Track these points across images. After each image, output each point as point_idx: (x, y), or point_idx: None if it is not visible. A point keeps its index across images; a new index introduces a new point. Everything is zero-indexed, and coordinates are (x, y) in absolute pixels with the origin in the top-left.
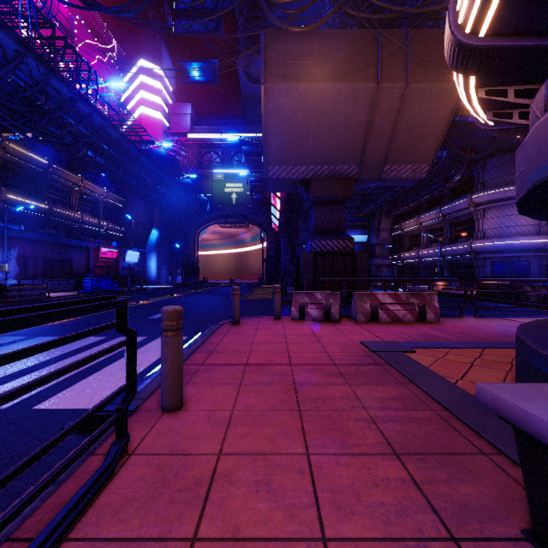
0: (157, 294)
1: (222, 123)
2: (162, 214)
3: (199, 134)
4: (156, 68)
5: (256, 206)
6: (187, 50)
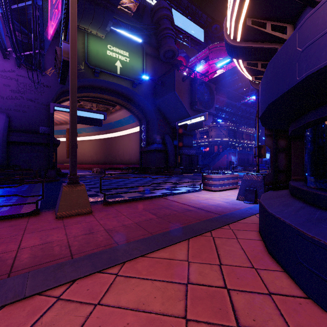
0: None
1: None
2: None
3: None
4: None
5: None
6: None
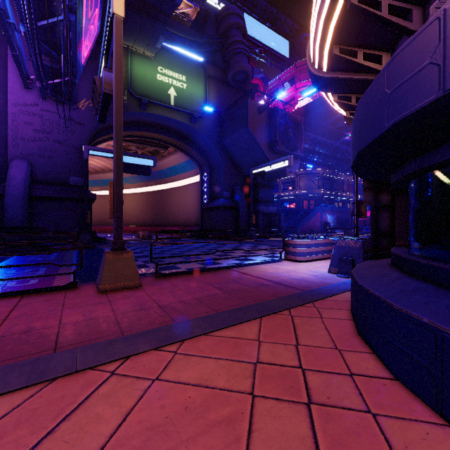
0: None
1: None
2: None
3: None
4: None
5: None
6: None
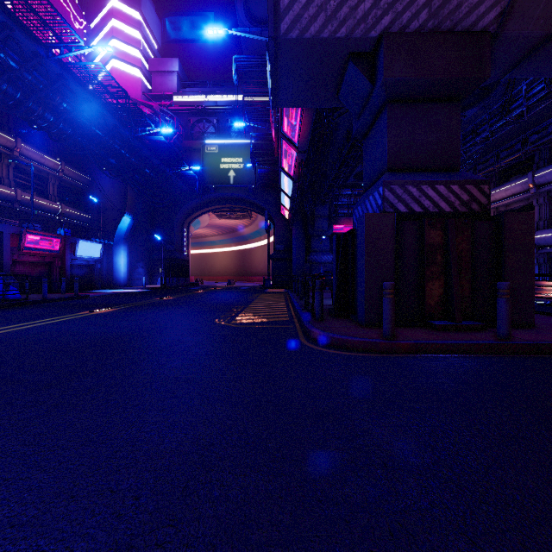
0: (72, 309)
1: (217, 85)
2: (137, 196)
3: (188, 95)
4: (133, 12)
5: (260, 187)
6: (177, 1)
